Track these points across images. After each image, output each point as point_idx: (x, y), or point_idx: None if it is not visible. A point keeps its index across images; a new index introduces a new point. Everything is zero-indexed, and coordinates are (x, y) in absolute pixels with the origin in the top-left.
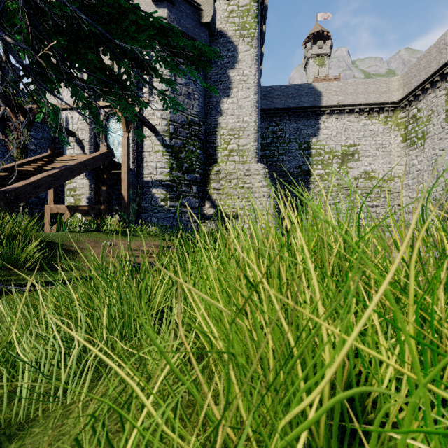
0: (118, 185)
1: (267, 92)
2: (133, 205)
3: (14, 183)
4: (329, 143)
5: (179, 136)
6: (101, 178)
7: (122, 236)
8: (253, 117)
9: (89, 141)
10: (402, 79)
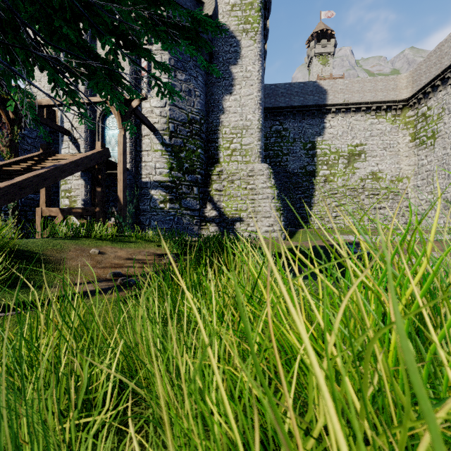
0: (115, 186)
1: (270, 90)
2: (129, 207)
3: None
4: (335, 143)
5: (179, 135)
6: (95, 178)
7: (114, 242)
8: (257, 116)
9: (85, 139)
10: (410, 76)
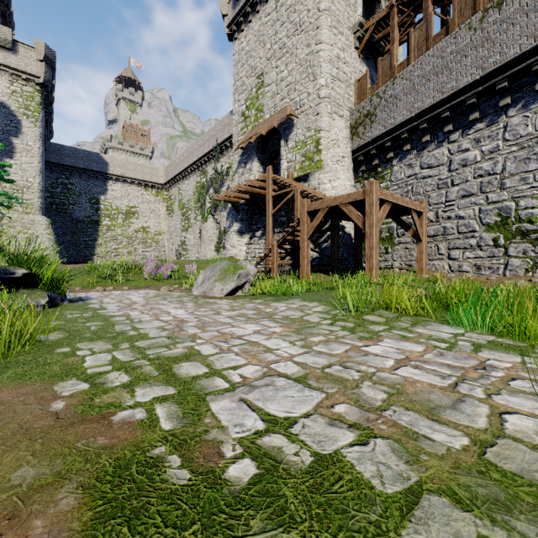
0: None
1: (56, 149)
2: None
3: None
4: (115, 202)
5: None
6: None
7: None
8: (38, 180)
9: None
10: (165, 171)
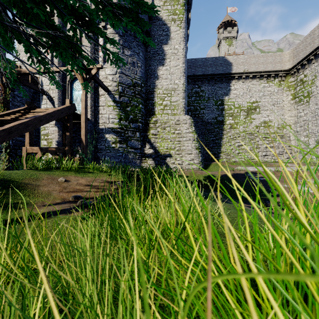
0: (80, 131)
1: (191, 63)
2: (90, 147)
3: None
4: (237, 101)
5: (126, 95)
6: (65, 126)
7: (77, 172)
8: (182, 81)
9: (58, 98)
10: (292, 53)
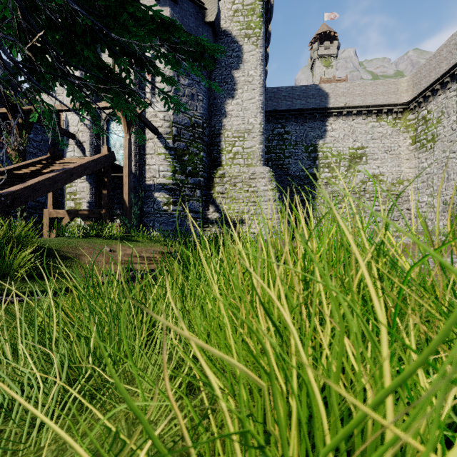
0: (120, 188)
1: (272, 94)
2: (134, 209)
3: (11, 187)
4: (336, 146)
5: (182, 139)
6: (101, 181)
7: (123, 241)
8: (259, 119)
9: (90, 143)
10: (411, 80)
